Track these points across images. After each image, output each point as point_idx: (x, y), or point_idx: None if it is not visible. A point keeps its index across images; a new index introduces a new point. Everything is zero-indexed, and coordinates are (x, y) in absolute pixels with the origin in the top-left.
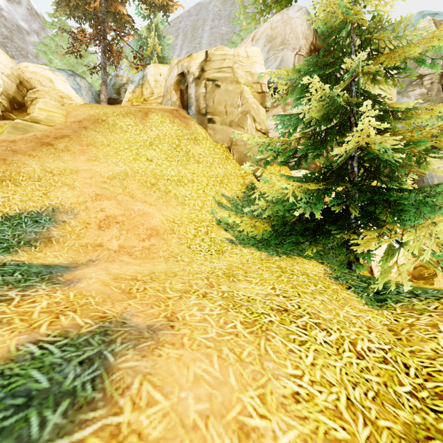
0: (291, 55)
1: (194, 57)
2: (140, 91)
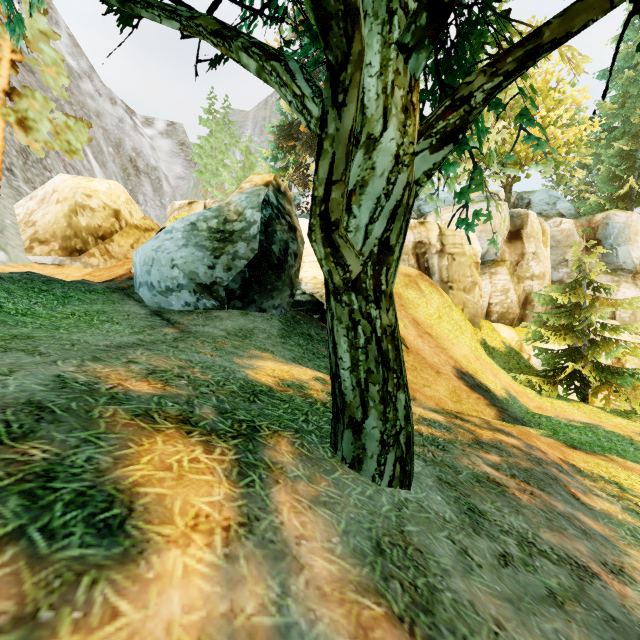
0: (500, 239)
1: (430, 229)
2: None
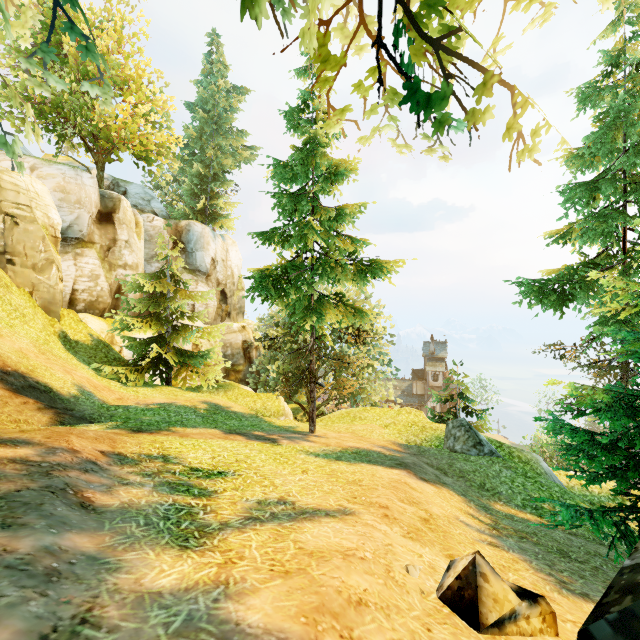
0: (87, 216)
1: None
2: None
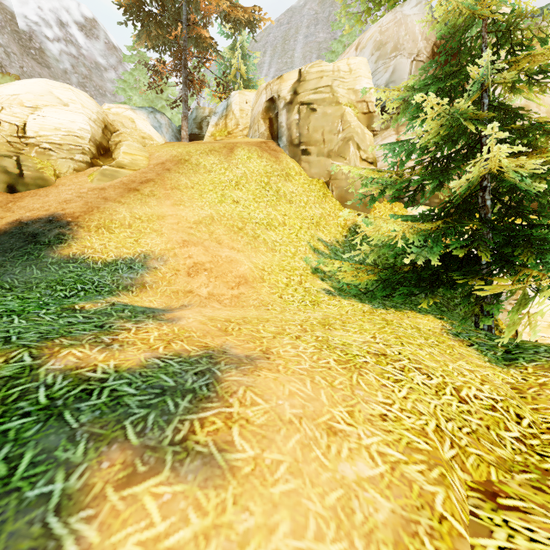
0: (407, 63)
1: (285, 79)
2: (224, 123)
